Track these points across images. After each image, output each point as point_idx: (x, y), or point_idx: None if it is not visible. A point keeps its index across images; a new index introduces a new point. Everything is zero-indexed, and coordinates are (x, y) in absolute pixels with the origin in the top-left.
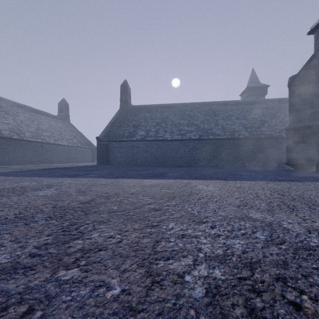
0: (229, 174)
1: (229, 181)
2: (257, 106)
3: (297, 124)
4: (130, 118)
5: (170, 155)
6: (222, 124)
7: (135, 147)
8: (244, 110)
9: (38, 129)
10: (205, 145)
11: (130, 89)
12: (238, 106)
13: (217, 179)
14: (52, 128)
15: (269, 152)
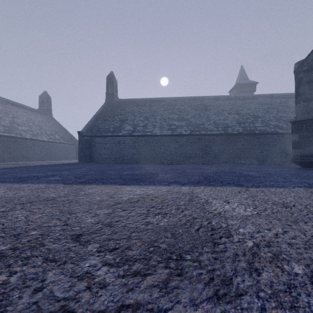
0: (235, 175)
1: (251, 189)
2: (249, 101)
3: (305, 116)
4: (117, 112)
5: (159, 152)
6: (214, 119)
7: (121, 143)
8: (236, 105)
9: (12, 122)
10: (197, 141)
11: (116, 82)
12: (229, 101)
13: (229, 185)
14: (30, 122)
15: (263, 149)
